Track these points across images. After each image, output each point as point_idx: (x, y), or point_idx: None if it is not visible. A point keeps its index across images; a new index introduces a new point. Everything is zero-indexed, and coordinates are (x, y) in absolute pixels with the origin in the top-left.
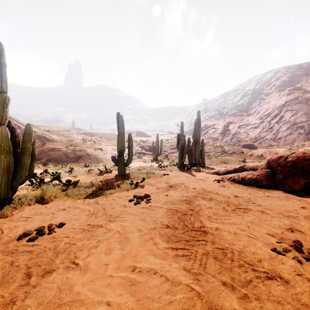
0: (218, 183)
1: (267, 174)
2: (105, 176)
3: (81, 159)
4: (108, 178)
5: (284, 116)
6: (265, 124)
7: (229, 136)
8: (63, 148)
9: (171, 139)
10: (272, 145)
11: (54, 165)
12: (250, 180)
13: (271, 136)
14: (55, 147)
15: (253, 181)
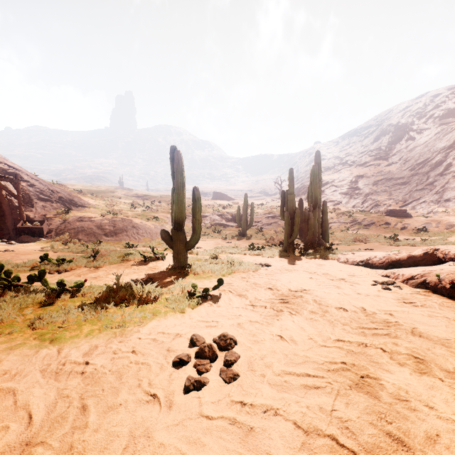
0: (389, 293)
1: None
2: (150, 267)
3: (124, 234)
4: (155, 272)
5: (453, 163)
6: (419, 177)
7: (359, 198)
8: (97, 218)
9: (266, 203)
10: (436, 211)
11: (81, 244)
12: None
13: (431, 197)
14: (85, 215)
15: None
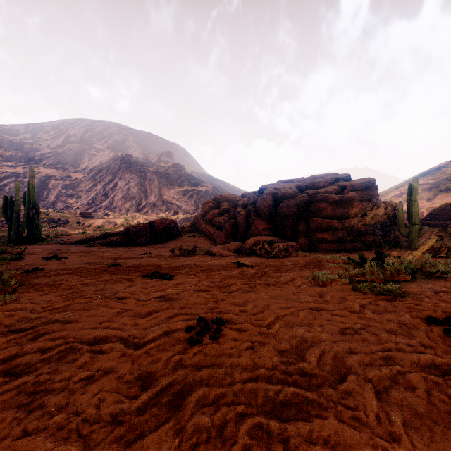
0: (93, 247)
1: (126, 237)
2: None
3: None
4: None
5: (119, 183)
6: (99, 188)
7: (50, 198)
8: None
9: None
10: (109, 215)
11: None
12: (116, 242)
13: (106, 204)
14: None
15: (118, 242)
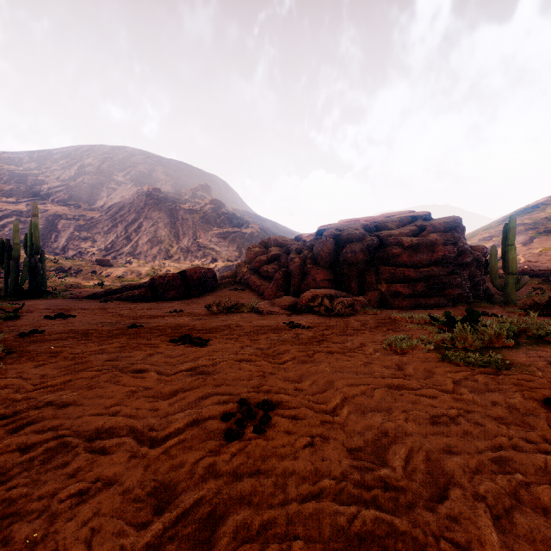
0: (109, 303)
1: (151, 290)
2: None
3: None
4: None
5: (144, 223)
6: (120, 230)
7: (60, 242)
8: None
9: None
10: (132, 262)
11: None
12: (139, 296)
13: (129, 249)
14: None
15: (141, 297)
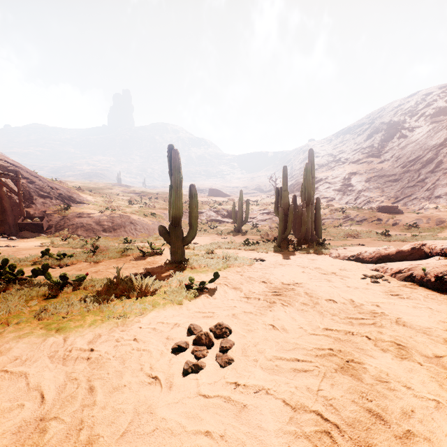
0: (378, 286)
1: None
2: (148, 262)
3: (122, 230)
4: (153, 266)
5: (444, 161)
6: (411, 174)
7: (352, 195)
8: (96, 214)
9: (261, 199)
10: (427, 208)
11: (80, 239)
12: None
13: (422, 193)
14: (84, 212)
15: None
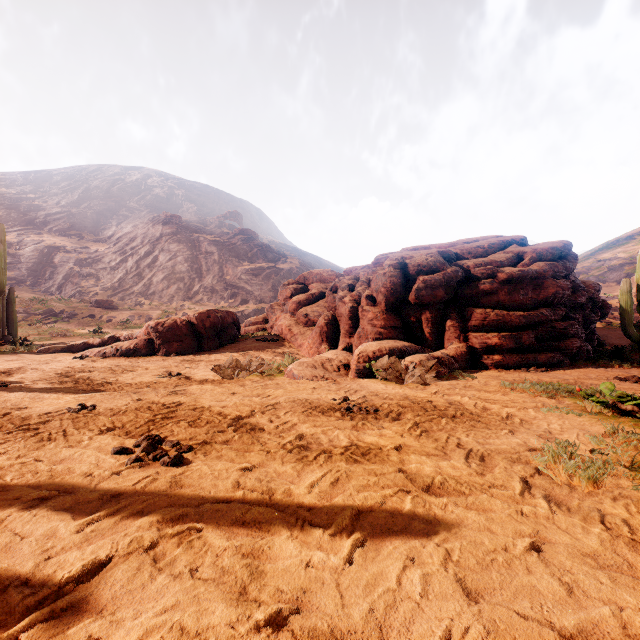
0: (84, 360)
1: (146, 341)
2: None
3: None
4: None
5: (160, 257)
6: (130, 265)
7: (55, 280)
8: None
9: None
10: (143, 304)
11: None
12: (128, 350)
13: (140, 288)
14: None
15: (132, 351)
